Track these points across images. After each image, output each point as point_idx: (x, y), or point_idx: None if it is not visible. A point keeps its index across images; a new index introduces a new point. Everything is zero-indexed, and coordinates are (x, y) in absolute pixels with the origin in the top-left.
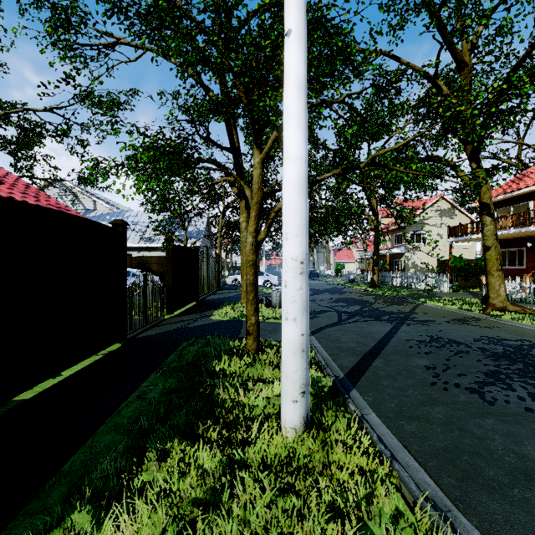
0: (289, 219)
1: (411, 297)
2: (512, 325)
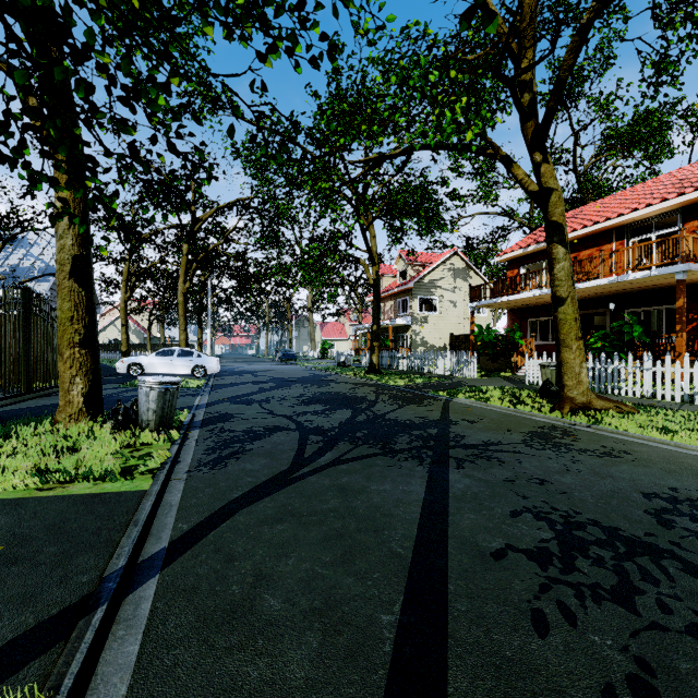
0: None
1: (430, 387)
2: (636, 443)
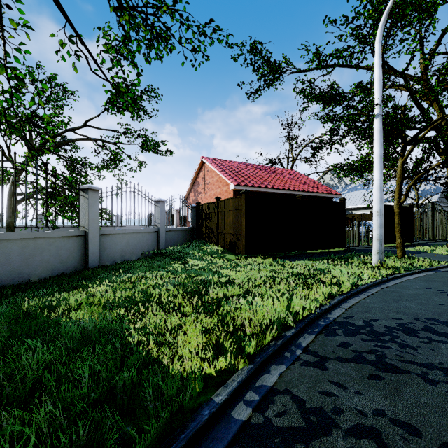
0: (373, 199)
1: None
2: None
